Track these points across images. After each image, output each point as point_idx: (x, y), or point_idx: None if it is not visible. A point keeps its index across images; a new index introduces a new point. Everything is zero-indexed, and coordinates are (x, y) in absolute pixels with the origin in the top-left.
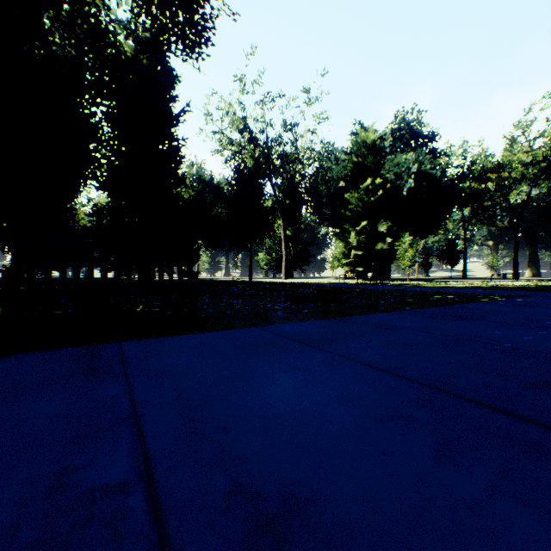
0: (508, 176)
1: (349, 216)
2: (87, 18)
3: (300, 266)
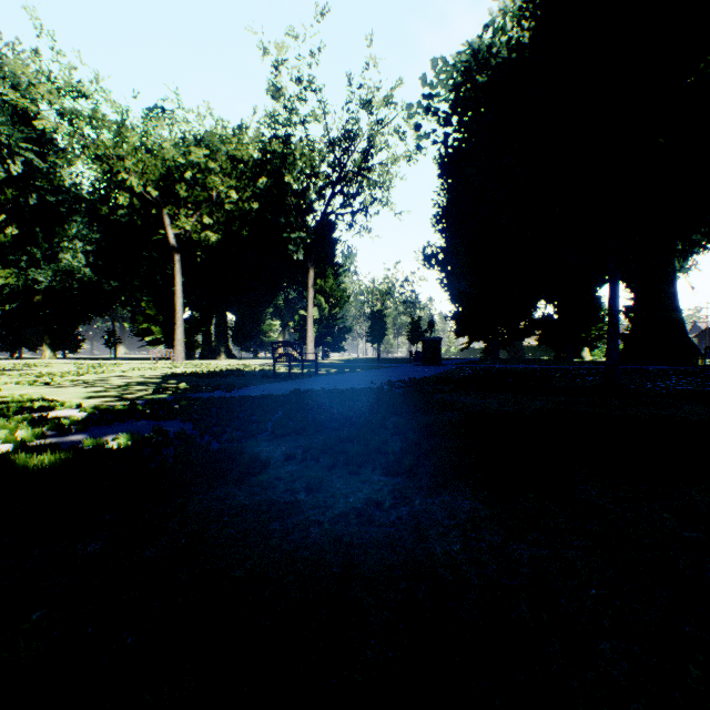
0: None
1: None
2: None
3: None
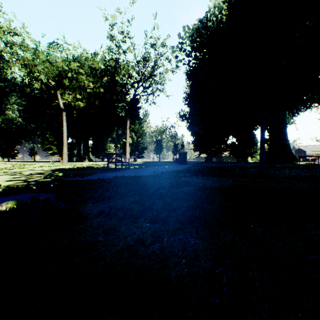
0: None
1: None
2: None
3: None
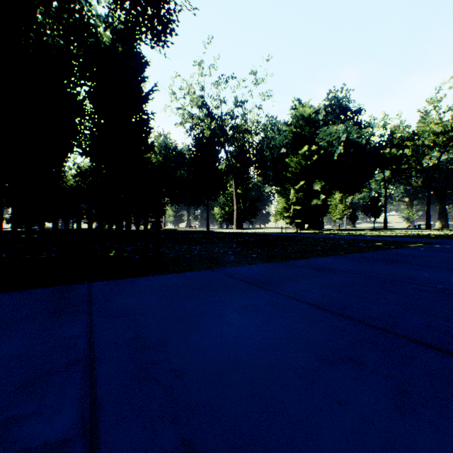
0: (422, 144)
1: (290, 177)
2: (72, 13)
3: (248, 218)
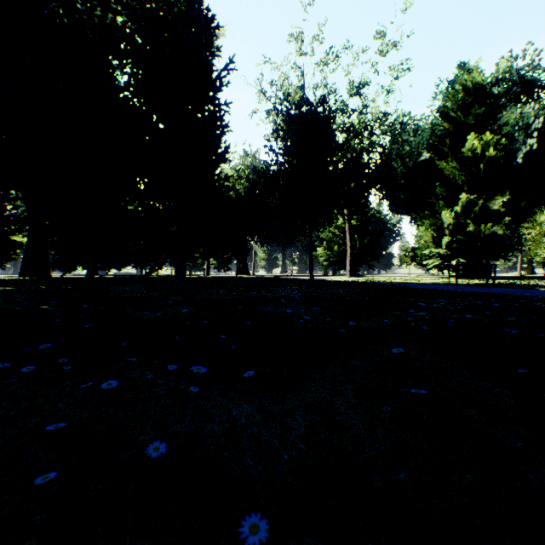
0: None
1: (442, 193)
2: None
3: (367, 261)
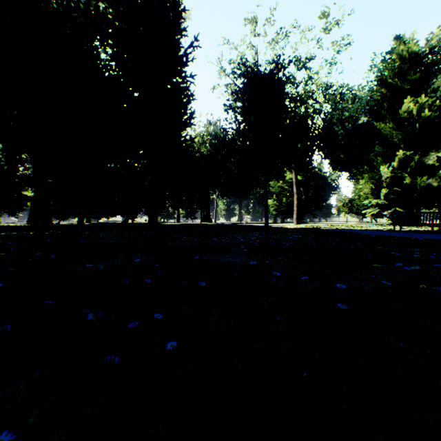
0: None
1: (379, 150)
2: None
3: (311, 211)
